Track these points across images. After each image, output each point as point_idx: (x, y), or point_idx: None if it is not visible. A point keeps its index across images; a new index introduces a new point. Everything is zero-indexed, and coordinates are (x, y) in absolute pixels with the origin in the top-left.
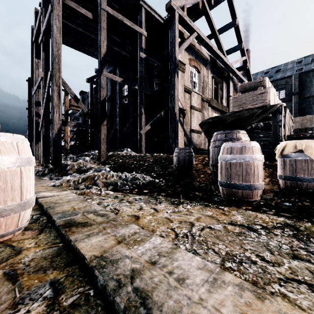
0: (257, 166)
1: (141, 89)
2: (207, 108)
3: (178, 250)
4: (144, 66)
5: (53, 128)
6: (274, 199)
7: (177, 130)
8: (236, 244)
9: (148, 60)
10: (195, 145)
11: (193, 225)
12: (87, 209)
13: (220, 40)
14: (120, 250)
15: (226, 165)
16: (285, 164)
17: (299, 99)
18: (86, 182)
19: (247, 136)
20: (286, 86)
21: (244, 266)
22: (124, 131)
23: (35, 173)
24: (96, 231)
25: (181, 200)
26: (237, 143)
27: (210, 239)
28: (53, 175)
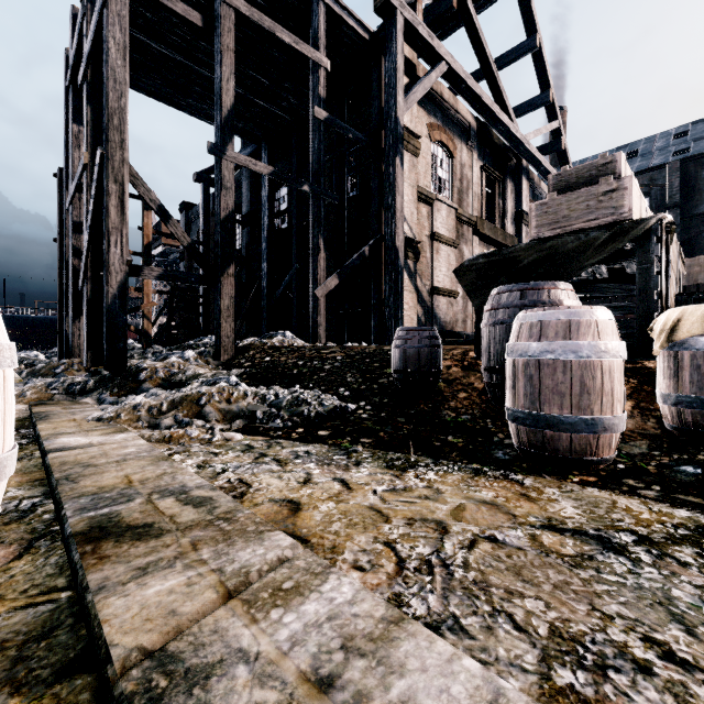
0: (611, 369)
1: (317, 192)
2: (469, 239)
3: (405, 630)
4: (324, 140)
5: (107, 281)
6: (651, 456)
7: (402, 288)
8: (574, 595)
9: (334, 125)
10: (442, 325)
11: (445, 532)
12: (162, 483)
13: (500, 83)
14: (225, 629)
15: (529, 368)
16: (679, 366)
17: (680, 220)
18: (179, 411)
19: (575, 296)
20: (652, 189)
21: (614, 682)
22: (280, 291)
23: (64, 388)
24: (170, 556)
25: (411, 457)
26: (557, 312)
27: (496, 579)
28: (106, 393)
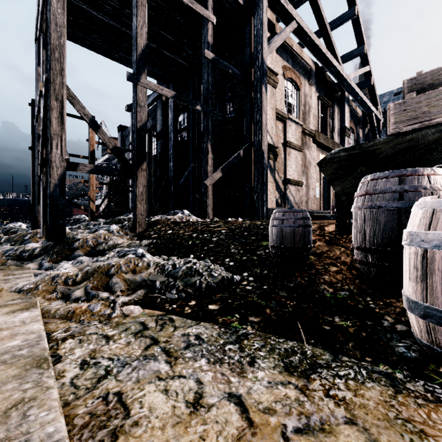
0: None
1: (206, 110)
2: (310, 146)
3: None
4: (211, 74)
5: (50, 174)
6: None
7: (266, 179)
8: None
9: (219, 63)
10: (292, 205)
11: None
12: None
13: (332, 38)
14: None
15: None
16: None
17: None
18: (90, 282)
19: None
20: None
21: None
22: (181, 182)
23: (16, 255)
24: None
25: (306, 348)
26: None
27: None
28: (46, 259)
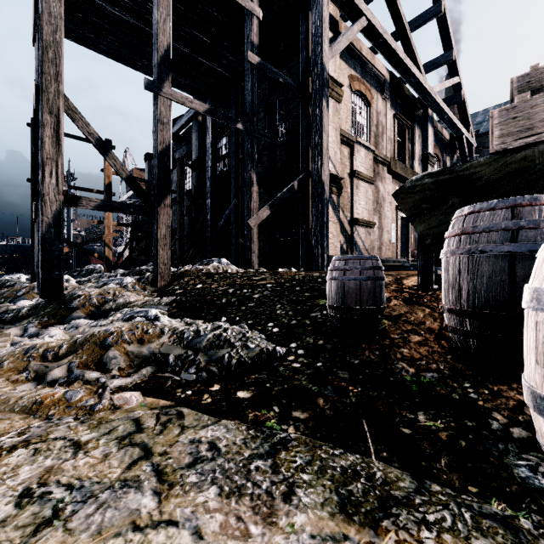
0: None
1: (250, 130)
2: (384, 177)
3: None
4: (256, 83)
5: (41, 211)
6: None
7: (327, 218)
8: None
9: (266, 70)
10: (361, 251)
11: None
12: None
13: (412, 40)
14: None
15: None
16: None
17: None
18: (78, 356)
19: None
20: None
21: None
22: (221, 223)
23: None
24: None
25: (374, 467)
26: None
27: None
28: (34, 322)
